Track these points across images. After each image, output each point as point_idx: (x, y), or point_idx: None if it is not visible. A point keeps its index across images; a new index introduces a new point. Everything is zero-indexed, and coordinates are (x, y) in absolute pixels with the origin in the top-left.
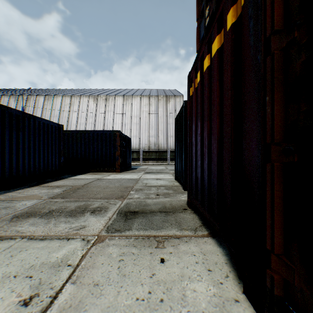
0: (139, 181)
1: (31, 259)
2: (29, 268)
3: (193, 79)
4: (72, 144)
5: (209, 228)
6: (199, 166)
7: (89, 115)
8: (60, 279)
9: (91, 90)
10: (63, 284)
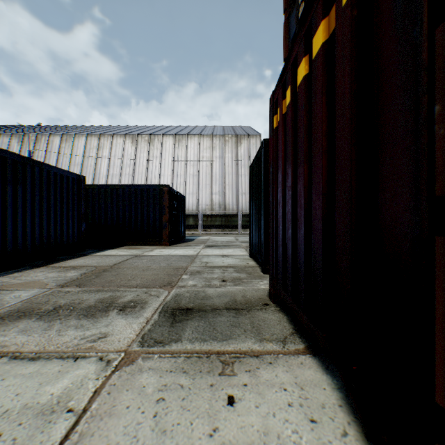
0: (196, 259)
1: (6, 399)
2: None
3: (279, 101)
4: (98, 204)
5: (306, 337)
6: (290, 238)
7: (126, 163)
8: (50, 440)
9: (129, 127)
10: None
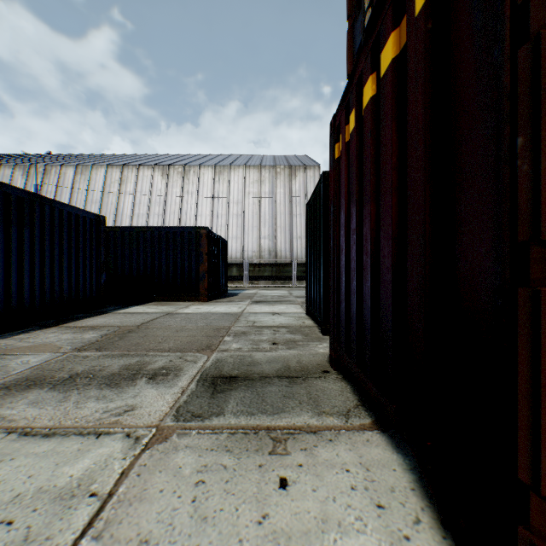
0: (241, 318)
1: (17, 481)
2: (10, 501)
3: (341, 127)
4: (121, 251)
5: (373, 410)
6: (354, 291)
7: (154, 201)
8: (71, 528)
9: (158, 156)
10: (75, 542)
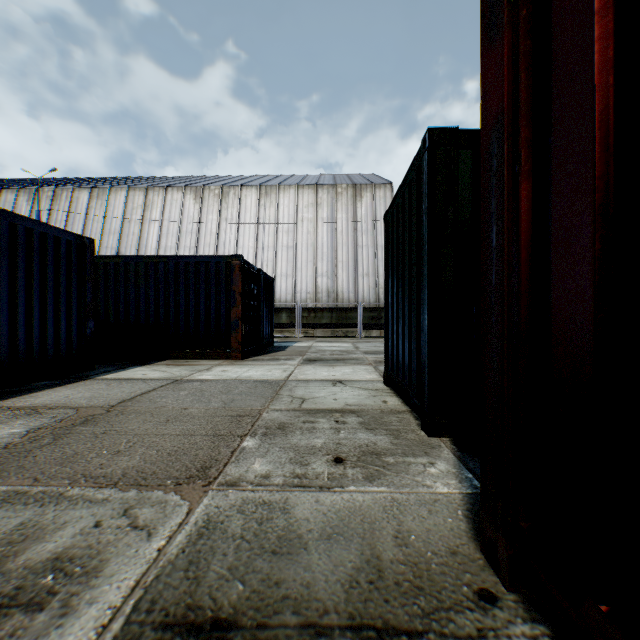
0: (282, 391)
1: None
2: None
3: None
4: (125, 290)
5: None
6: None
7: (185, 230)
8: None
9: (193, 178)
10: None
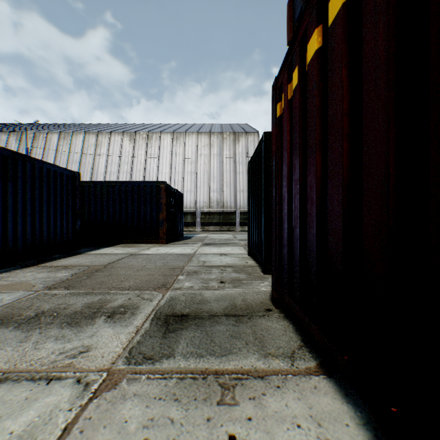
0: (193, 258)
1: None
2: None
3: (283, 86)
4: (94, 202)
5: (317, 351)
6: (297, 238)
7: (124, 161)
8: None
9: (127, 125)
10: None
